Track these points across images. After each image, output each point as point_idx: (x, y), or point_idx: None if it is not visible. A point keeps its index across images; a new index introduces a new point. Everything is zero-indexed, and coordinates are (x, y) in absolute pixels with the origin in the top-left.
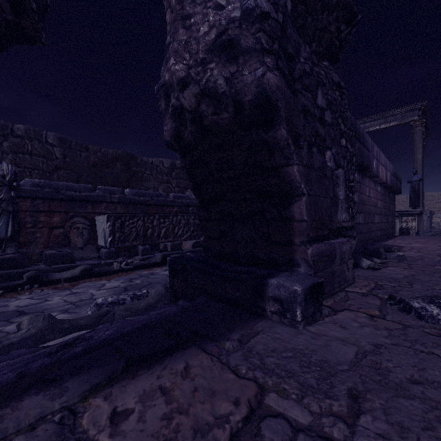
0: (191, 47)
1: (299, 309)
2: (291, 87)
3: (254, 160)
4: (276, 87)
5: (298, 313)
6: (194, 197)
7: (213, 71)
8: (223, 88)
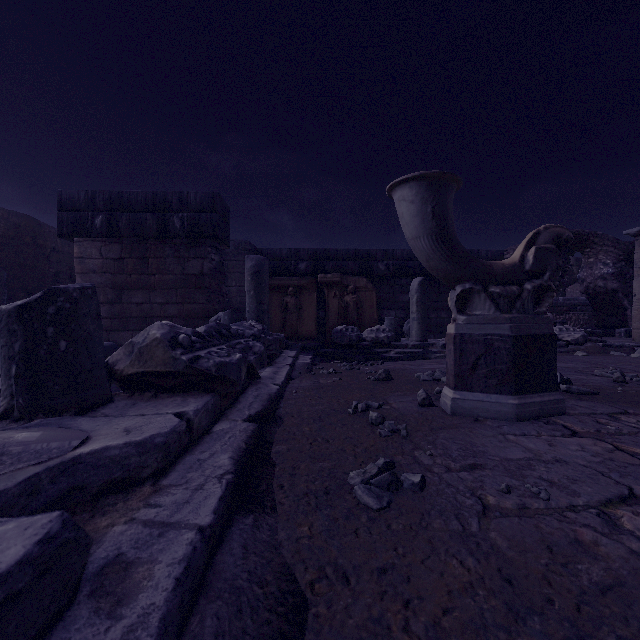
0: (592, 275)
1: (622, 333)
2: (624, 283)
3: (613, 299)
4: (617, 286)
5: (622, 334)
6: (582, 298)
7: (599, 282)
8: (602, 285)
